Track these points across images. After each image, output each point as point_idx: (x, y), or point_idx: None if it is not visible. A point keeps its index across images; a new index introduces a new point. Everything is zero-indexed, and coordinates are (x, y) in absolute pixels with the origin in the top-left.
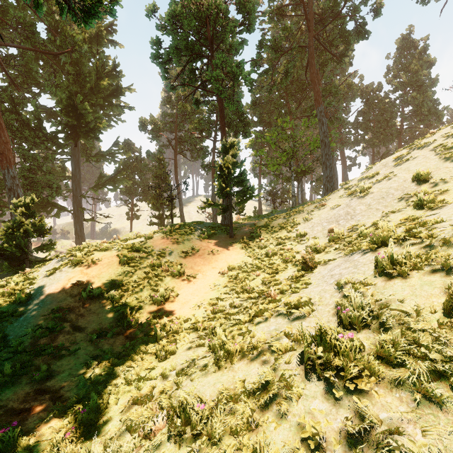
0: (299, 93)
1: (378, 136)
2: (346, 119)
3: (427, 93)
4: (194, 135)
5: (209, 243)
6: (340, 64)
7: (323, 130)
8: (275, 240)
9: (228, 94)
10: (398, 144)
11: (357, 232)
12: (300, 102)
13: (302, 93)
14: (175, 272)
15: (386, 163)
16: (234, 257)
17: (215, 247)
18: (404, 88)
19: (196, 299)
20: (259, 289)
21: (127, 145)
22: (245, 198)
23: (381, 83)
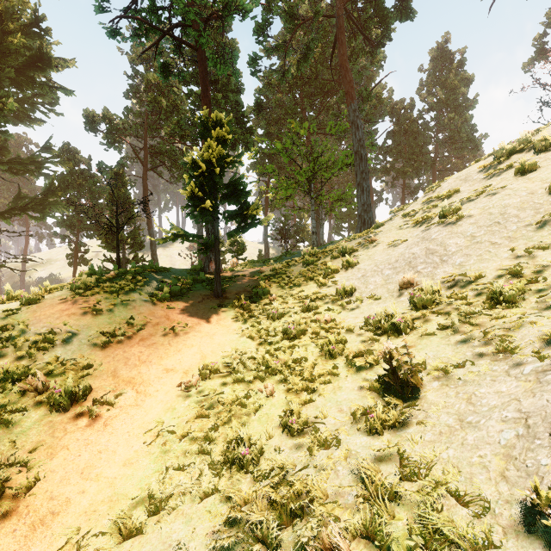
0: (319, 97)
1: (410, 164)
2: (374, 140)
3: (466, 114)
4: (173, 145)
5: (170, 308)
6: (375, 56)
7: (358, 137)
8: (298, 301)
9: (221, 84)
10: (432, 175)
11: (473, 288)
12: (320, 111)
13: (323, 97)
14: (57, 397)
15: (465, 176)
16: (219, 341)
17: (182, 317)
18: (439, 108)
19: (87, 498)
20: (276, 458)
21: (66, 152)
22: (244, 224)
23: (413, 99)
